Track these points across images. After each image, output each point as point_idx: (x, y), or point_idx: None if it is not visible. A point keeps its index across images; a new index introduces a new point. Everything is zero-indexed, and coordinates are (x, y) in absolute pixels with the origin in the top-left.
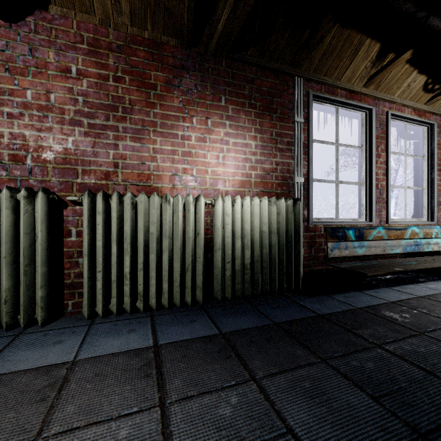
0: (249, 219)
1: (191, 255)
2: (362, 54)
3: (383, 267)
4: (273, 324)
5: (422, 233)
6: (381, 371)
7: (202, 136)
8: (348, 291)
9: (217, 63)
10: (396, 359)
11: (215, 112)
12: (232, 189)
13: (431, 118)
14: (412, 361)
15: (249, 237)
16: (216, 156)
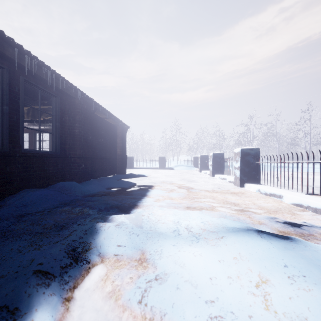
0: None
1: None
2: None
3: None
4: None
5: None
6: None
7: None
8: None
9: None
10: None
11: None
12: None
13: None
14: None
15: None
16: None
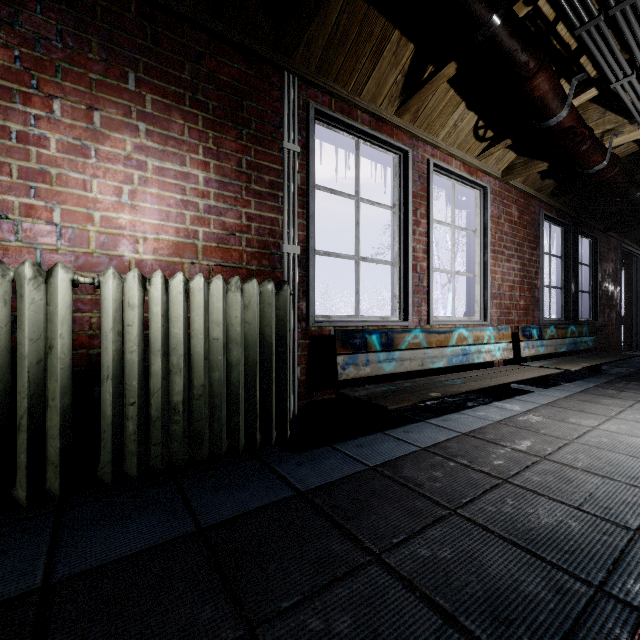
0: (181, 316)
1: (26, 395)
2: (388, 57)
3: (415, 392)
4: (192, 534)
5: (471, 337)
6: (360, 637)
7: (79, 144)
8: (366, 434)
9: (117, 2)
10: (398, 590)
11: (111, 100)
12: (154, 258)
13: (483, 179)
14: (424, 590)
15: (182, 351)
16: (115, 188)
